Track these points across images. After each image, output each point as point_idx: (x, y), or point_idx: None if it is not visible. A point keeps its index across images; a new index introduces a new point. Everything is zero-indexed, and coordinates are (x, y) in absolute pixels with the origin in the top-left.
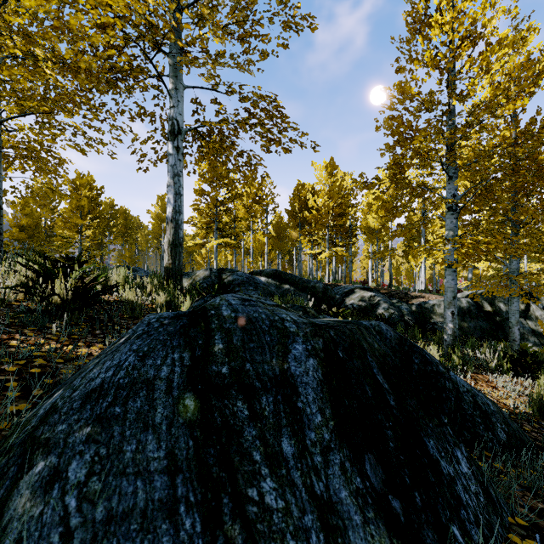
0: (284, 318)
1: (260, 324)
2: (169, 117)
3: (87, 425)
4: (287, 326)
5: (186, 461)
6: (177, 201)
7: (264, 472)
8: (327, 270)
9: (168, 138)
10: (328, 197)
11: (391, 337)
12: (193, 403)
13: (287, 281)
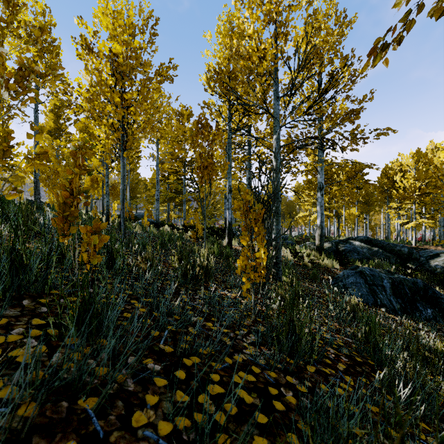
0: (382, 275)
1: (376, 276)
2: (318, 182)
3: (354, 286)
4: (383, 277)
5: (369, 292)
6: (322, 217)
7: (380, 294)
8: (414, 236)
9: (318, 191)
10: (414, 180)
11: (421, 284)
12: (367, 286)
13: (376, 245)
